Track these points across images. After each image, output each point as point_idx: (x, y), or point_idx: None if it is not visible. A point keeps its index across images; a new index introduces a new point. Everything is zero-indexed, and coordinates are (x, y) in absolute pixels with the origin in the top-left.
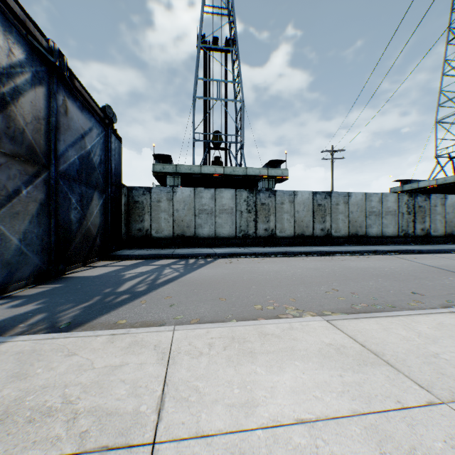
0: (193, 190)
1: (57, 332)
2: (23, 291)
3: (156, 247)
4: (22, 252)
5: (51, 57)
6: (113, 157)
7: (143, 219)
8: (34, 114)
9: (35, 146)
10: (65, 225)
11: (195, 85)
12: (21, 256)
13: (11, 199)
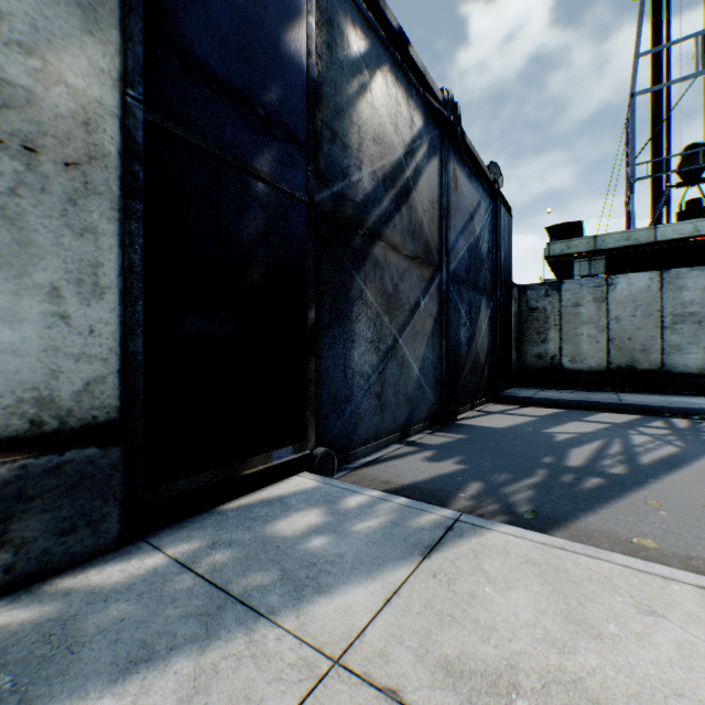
0: (656, 275)
1: (526, 525)
2: (424, 438)
3: (571, 388)
4: (420, 385)
5: (445, 113)
6: (501, 241)
7: (544, 338)
8: (429, 198)
9: (430, 241)
10: (454, 349)
11: (635, 71)
12: (419, 390)
13: (412, 315)
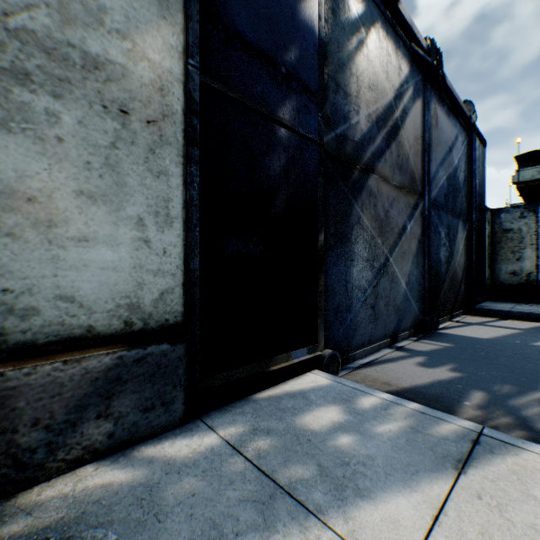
0: None
1: None
2: (410, 344)
3: None
4: (406, 298)
5: (428, 59)
6: (475, 170)
7: (519, 256)
8: (413, 135)
9: (414, 173)
10: (434, 266)
11: None
12: (405, 302)
13: (400, 237)
